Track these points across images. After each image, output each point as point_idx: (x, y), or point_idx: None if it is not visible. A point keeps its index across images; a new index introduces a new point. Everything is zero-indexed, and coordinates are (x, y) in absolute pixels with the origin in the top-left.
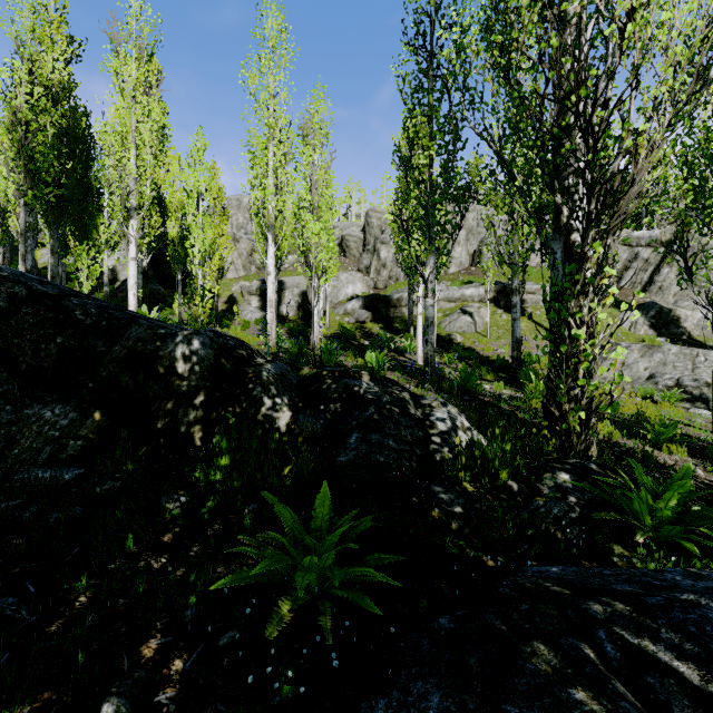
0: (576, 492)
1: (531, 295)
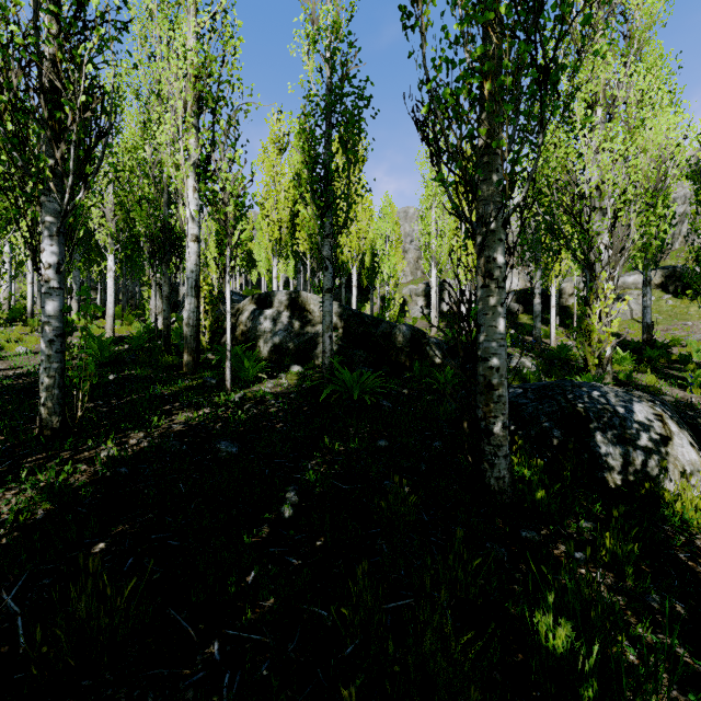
0: None
1: None
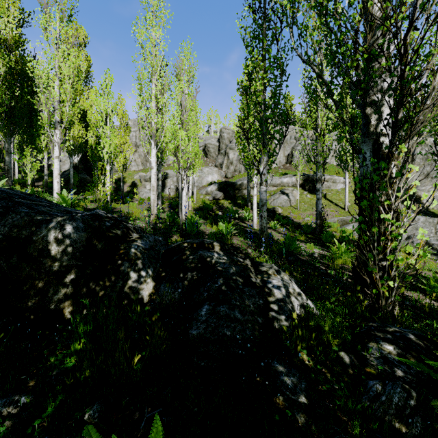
0: (402, 366)
1: (325, 182)
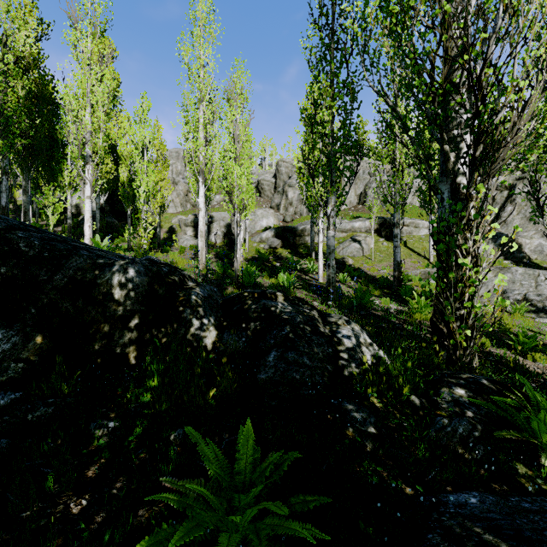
0: (472, 407)
1: (406, 227)
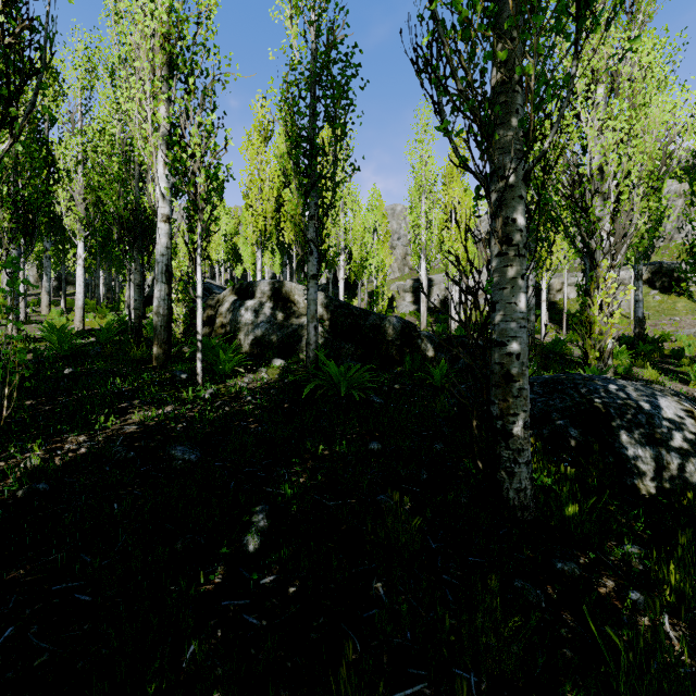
0: None
1: None
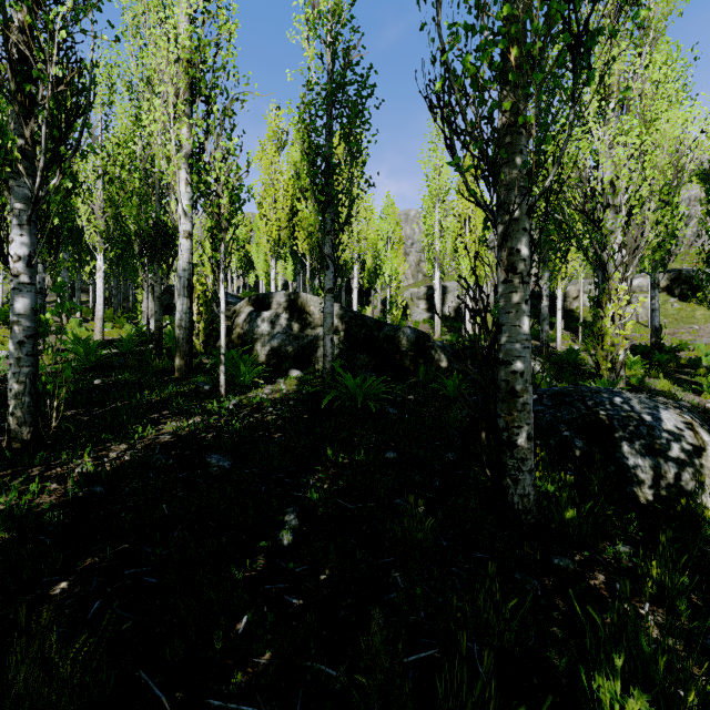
0: None
1: None
